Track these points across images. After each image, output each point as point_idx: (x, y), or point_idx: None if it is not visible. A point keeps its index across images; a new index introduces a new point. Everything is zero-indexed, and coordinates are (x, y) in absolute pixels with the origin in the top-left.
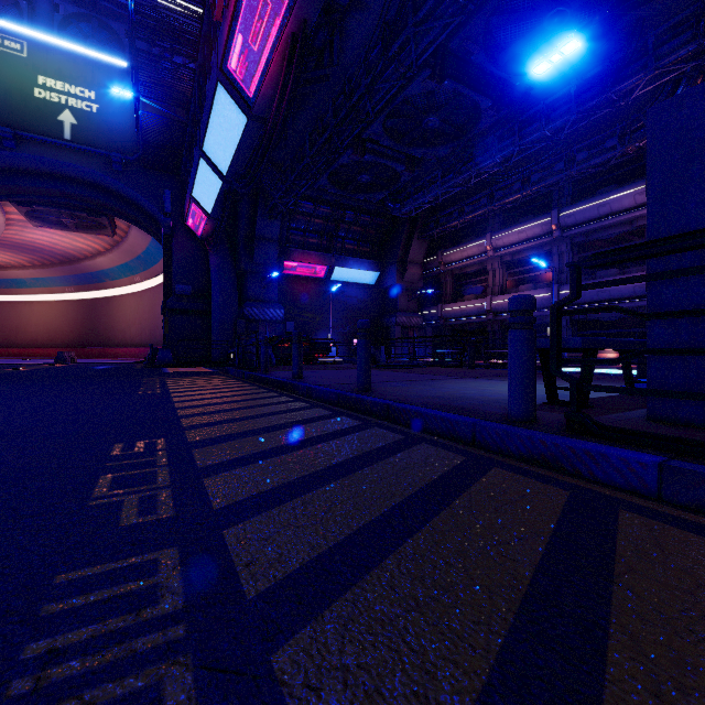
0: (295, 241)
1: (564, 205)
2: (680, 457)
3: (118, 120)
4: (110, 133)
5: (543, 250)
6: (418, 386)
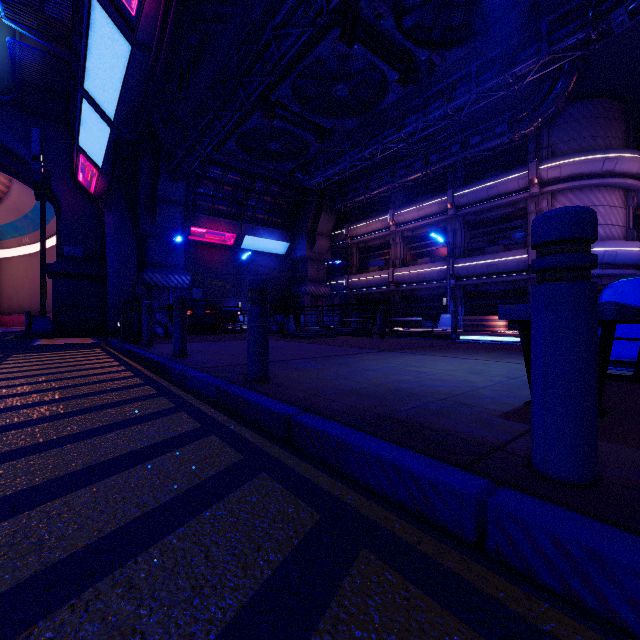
0: (203, 207)
1: (458, 186)
2: None
3: None
4: None
5: (439, 227)
6: (332, 366)
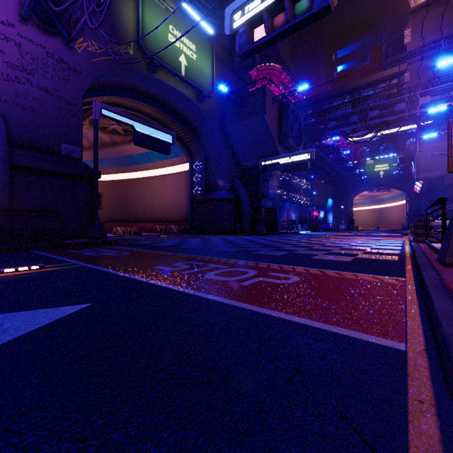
0: None
1: None
2: None
3: (393, 169)
4: (391, 173)
5: None
6: None
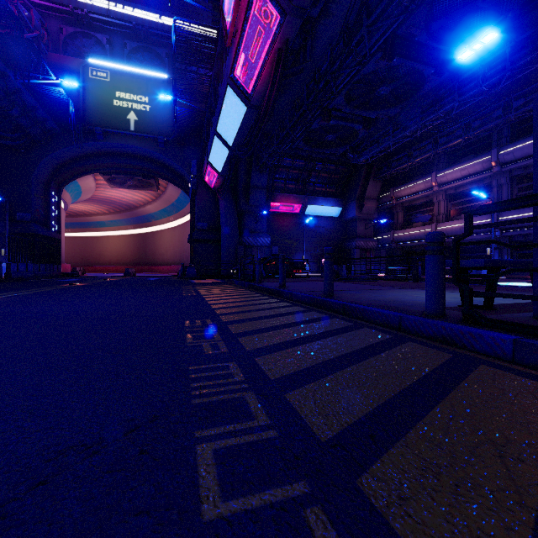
0: (278, 187)
1: (503, 144)
2: (531, 337)
3: (162, 114)
4: (157, 123)
5: (484, 183)
6: (368, 293)
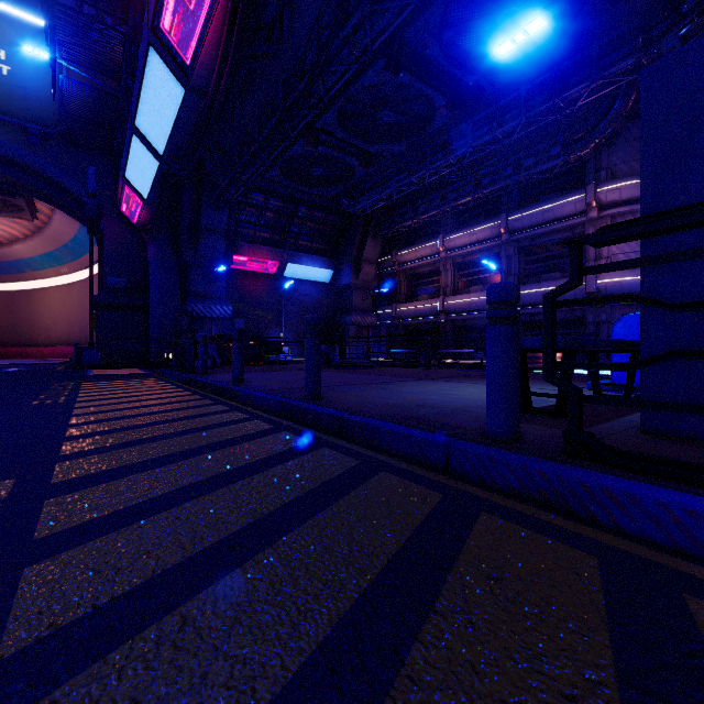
0: (245, 235)
1: (512, 210)
2: None
3: (35, 87)
4: (25, 101)
5: (492, 253)
6: (374, 390)
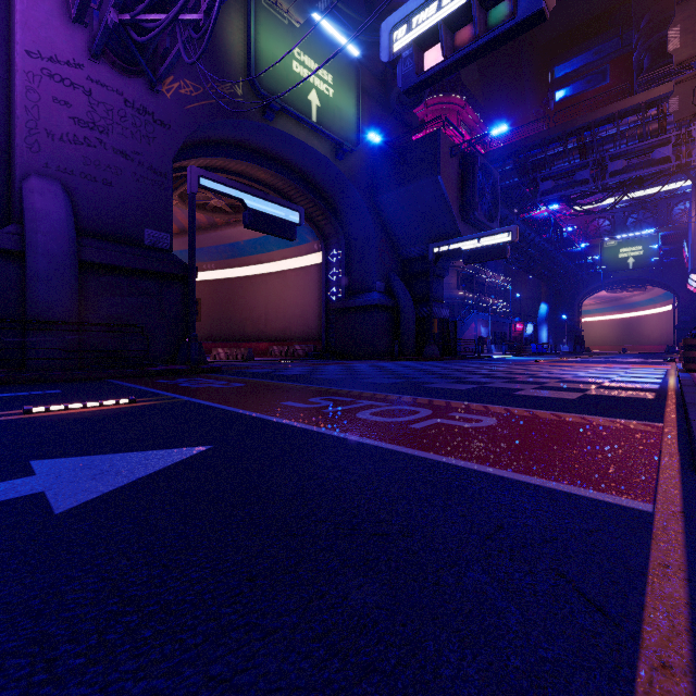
0: None
1: None
2: None
3: (651, 253)
4: (648, 260)
5: None
6: None
